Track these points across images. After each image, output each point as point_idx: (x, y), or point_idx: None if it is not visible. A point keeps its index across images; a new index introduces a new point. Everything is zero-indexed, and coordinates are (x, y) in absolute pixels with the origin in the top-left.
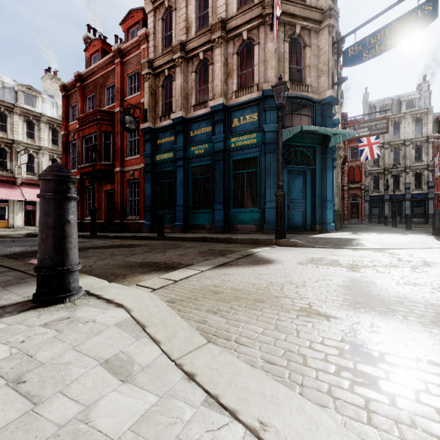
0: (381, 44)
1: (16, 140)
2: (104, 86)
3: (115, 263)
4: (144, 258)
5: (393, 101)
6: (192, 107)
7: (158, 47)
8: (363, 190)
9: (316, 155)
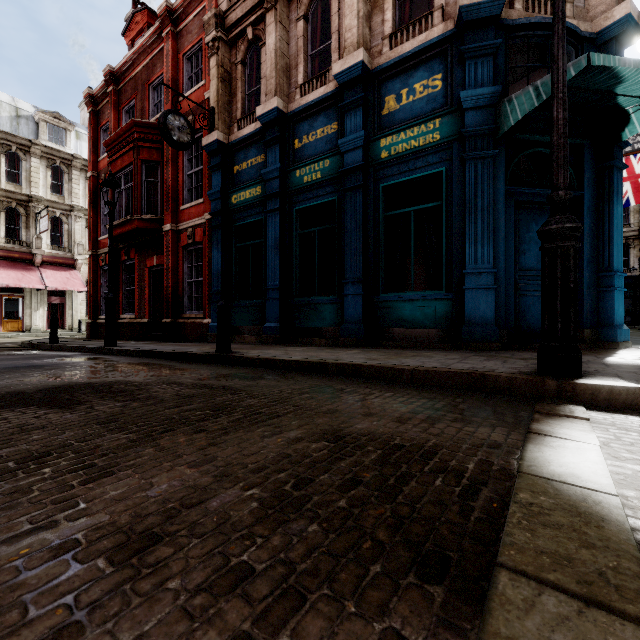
0: None
1: (34, 196)
2: (148, 84)
3: None
4: None
5: None
6: (298, 89)
7: None
8: None
9: (584, 165)
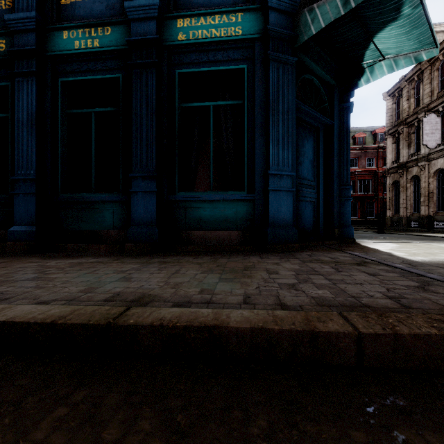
0: None
1: None
2: None
3: None
4: None
5: None
6: None
7: None
8: None
9: (334, 101)
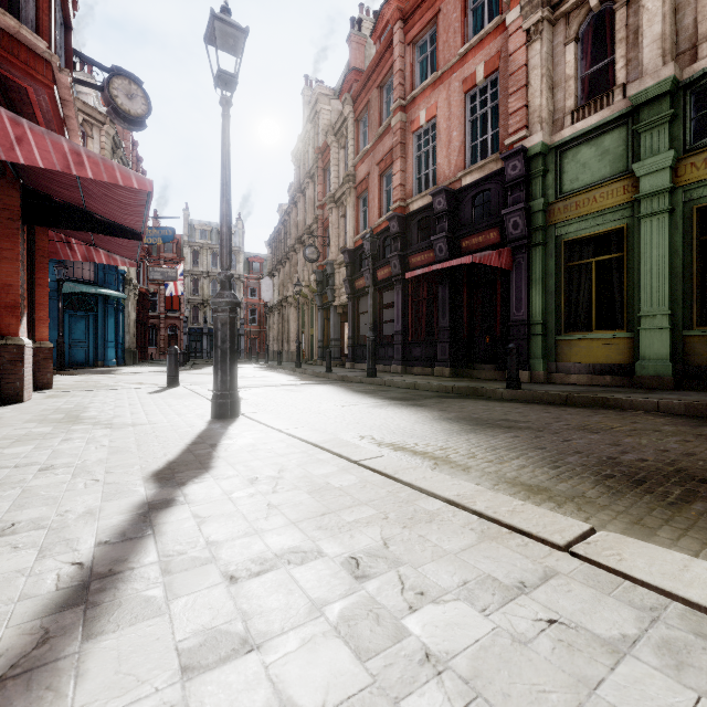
0: (147, 238)
1: None
2: None
3: None
4: None
5: (213, 228)
6: None
7: None
8: (182, 320)
9: (99, 304)
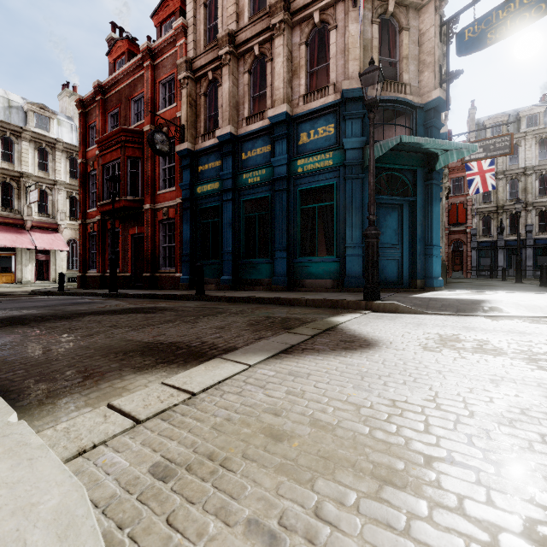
0: (516, 18)
1: (24, 173)
2: (130, 98)
3: (104, 344)
4: (159, 333)
5: (509, 117)
6: (245, 120)
7: (199, 42)
8: (469, 234)
9: (417, 182)
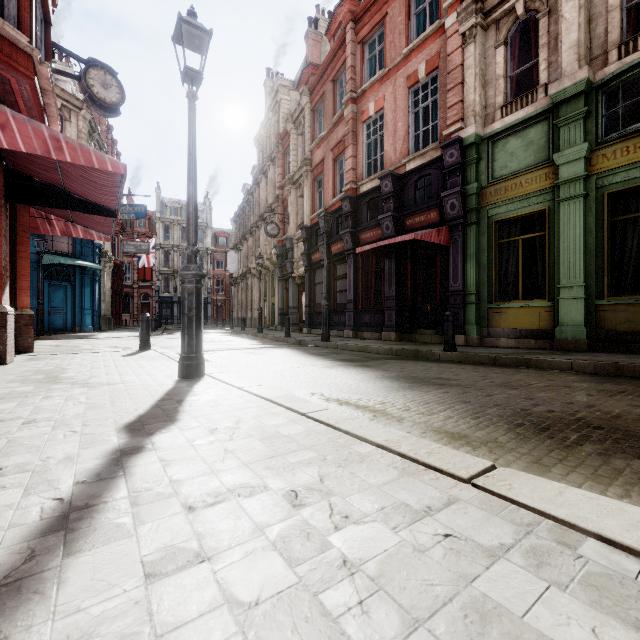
0: (121, 214)
1: None
2: None
3: None
4: None
5: (183, 206)
6: None
7: None
8: (154, 289)
9: (76, 274)
